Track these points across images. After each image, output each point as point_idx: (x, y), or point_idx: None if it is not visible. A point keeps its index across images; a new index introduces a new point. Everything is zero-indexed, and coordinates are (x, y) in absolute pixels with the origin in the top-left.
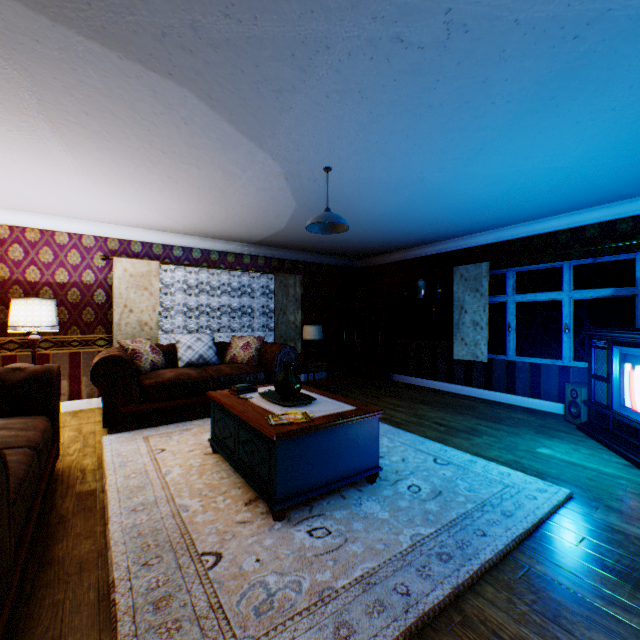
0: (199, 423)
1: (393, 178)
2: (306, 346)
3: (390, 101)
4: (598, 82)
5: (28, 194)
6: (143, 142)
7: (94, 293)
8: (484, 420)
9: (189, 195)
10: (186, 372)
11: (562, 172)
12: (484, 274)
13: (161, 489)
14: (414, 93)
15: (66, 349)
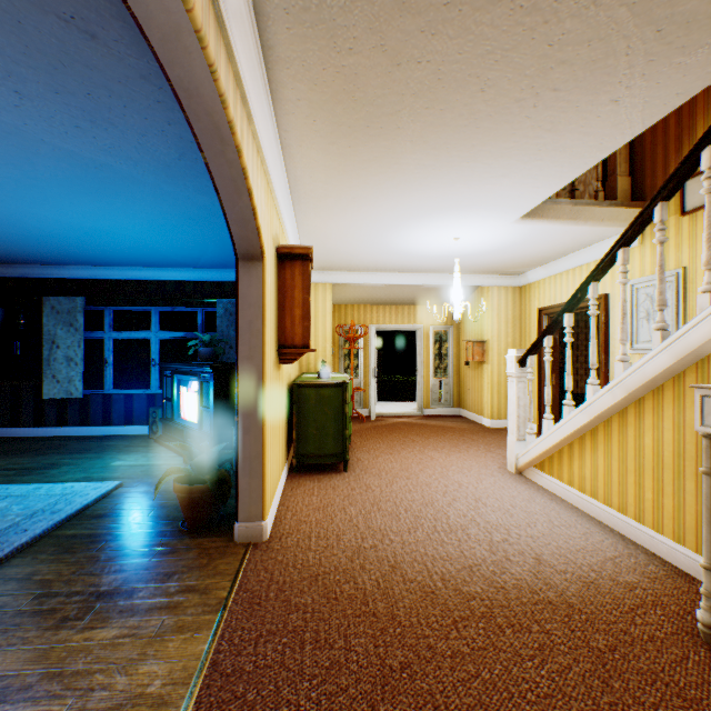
0: None
1: None
2: None
3: None
4: (128, 196)
5: None
6: None
7: None
8: (71, 454)
9: None
10: None
11: (133, 239)
12: (81, 309)
13: None
14: None
15: None
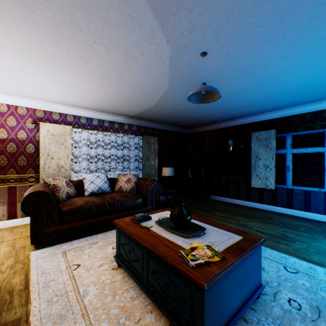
0: (101, 236)
1: (245, 65)
2: (160, 179)
3: None
4: None
5: None
6: (63, 14)
7: (26, 146)
8: (285, 228)
9: (95, 76)
10: (91, 200)
11: None
12: (272, 136)
13: (81, 317)
14: None
15: (5, 184)
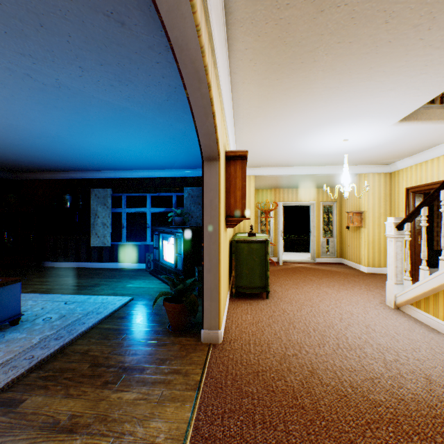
0: None
1: (37, 130)
2: None
3: (28, 96)
4: (137, 127)
5: None
6: None
7: None
8: (105, 278)
9: None
10: None
11: (138, 153)
12: (110, 195)
13: None
14: (45, 98)
15: None
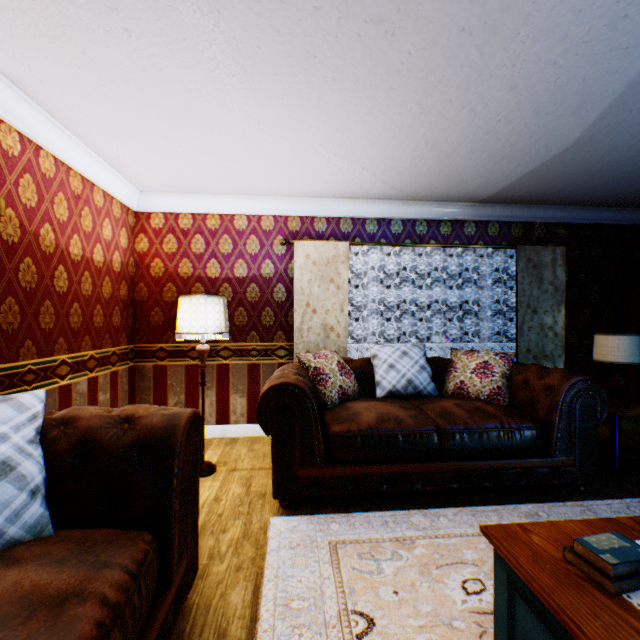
0: (421, 521)
1: None
2: (571, 367)
3: None
4: None
5: (195, 158)
6: None
7: (273, 289)
8: None
9: (407, 81)
10: (392, 414)
11: None
12: None
13: None
14: None
15: (244, 359)
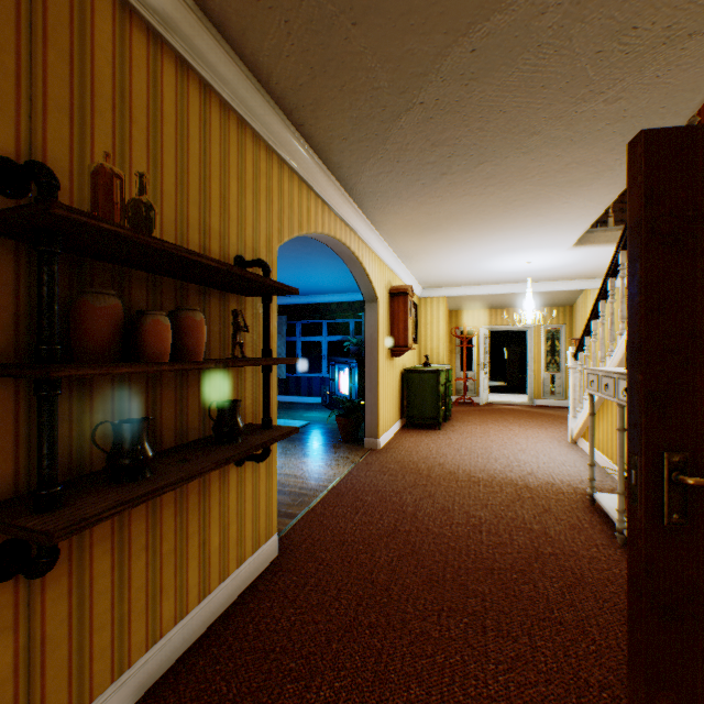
0: None
1: None
2: None
3: None
4: (314, 267)
5: None
6: None
7: None
8: (282, 409)
9: None
10: None
11: (314, 282)
12: (284, 323)
13: None
14: None
15: None
